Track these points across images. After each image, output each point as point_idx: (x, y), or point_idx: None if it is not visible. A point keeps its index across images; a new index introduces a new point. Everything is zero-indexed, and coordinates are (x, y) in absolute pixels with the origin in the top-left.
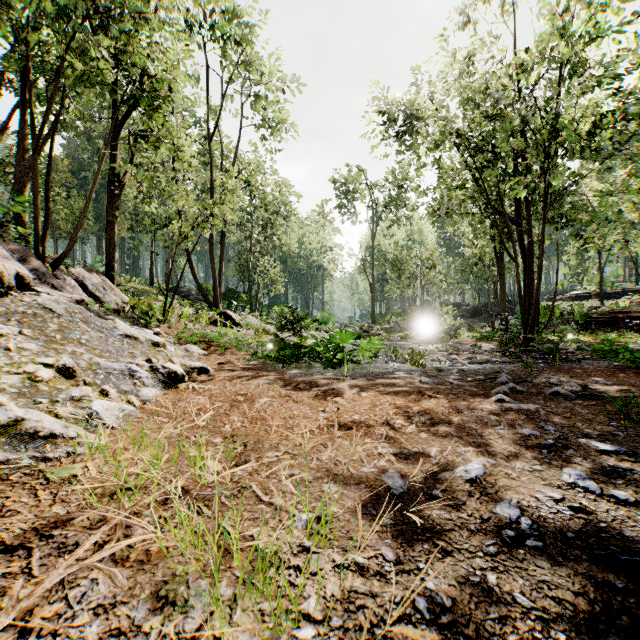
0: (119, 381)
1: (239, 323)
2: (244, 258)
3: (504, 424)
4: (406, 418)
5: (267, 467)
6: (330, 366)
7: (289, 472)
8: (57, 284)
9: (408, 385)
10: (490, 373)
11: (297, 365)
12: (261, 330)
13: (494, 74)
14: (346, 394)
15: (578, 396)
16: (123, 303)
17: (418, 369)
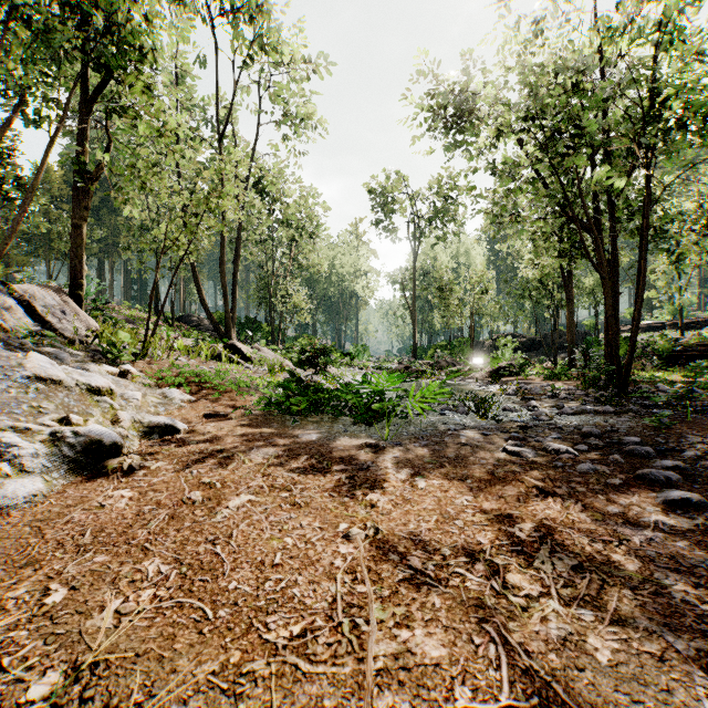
0: None
1: (250, 358)
2: (265, 282)
3: None
4: (523, 563)
5: None
6: (363, 421)
7: None
8: None
9: (489, 459)
10: (602, 433)
11: (316, 418)
12: (277, 366)
13: (571, 43)
14: (389, 482)
15: None
16: (88, 331)
17: (491, 425)
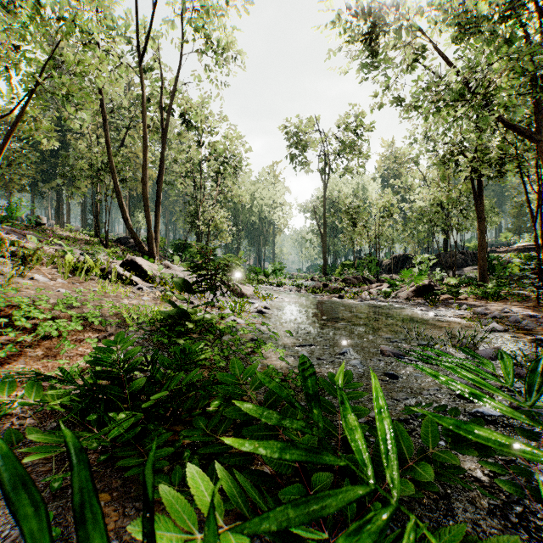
0: None
1: (151, 276)
2: (194, 209)
3: None
4: None
5: None
6: None
7: None
8: None
9: None
10: None
11: None
12: None
13: None
14: None
15: None
16: None
17: None
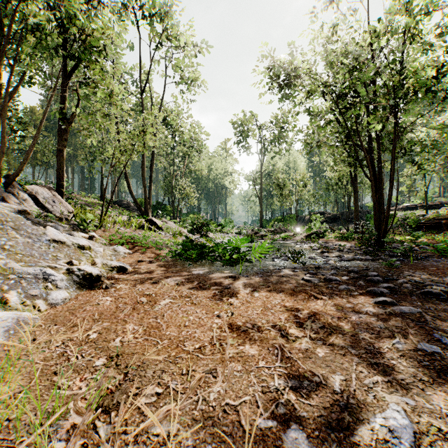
0: (30, 285)
1: (161, 227)
2: (168, 180)
3: (399, 336)
4: (298, 326)
5: (140, 416)
6: (228, 264)
7: (165, 428)
8: (7, 197)
9: (294, 283)
10: (360, 270)
11: (202, 262)
12: (178, 233)
13: (353, 39)
14: (240, 294)
15: (447, 296)
16: (68, 212)
17: (299, 266)
